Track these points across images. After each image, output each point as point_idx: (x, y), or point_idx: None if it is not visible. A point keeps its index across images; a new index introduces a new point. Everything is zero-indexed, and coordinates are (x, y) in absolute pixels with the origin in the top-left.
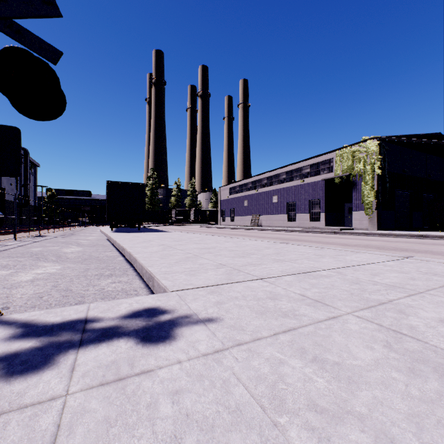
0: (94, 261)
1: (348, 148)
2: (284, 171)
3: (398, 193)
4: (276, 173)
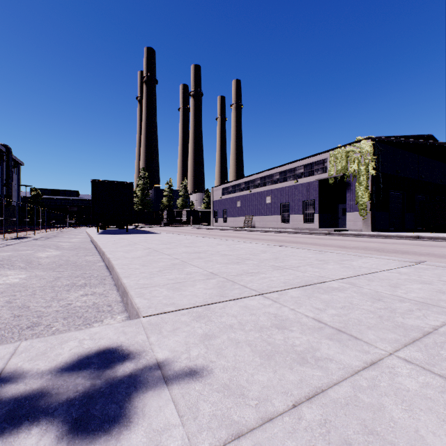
0: (69, 268)
1: (342, 148)
2: (278, 171)
3: (391, 194)
4: (269, 174)
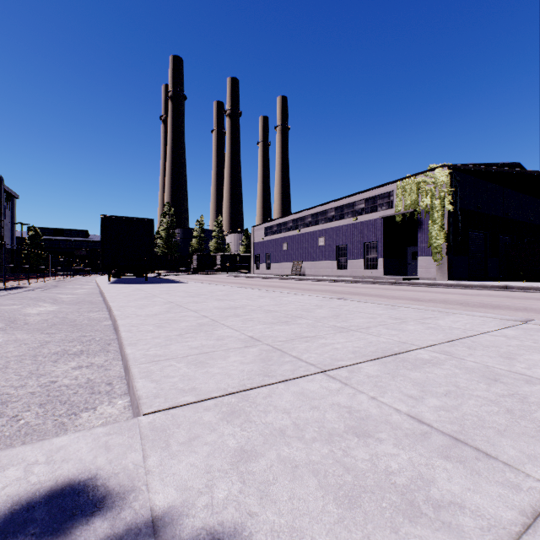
0: (64, 329)
1: (412, 178)
2: (333, 206)
3: (471, 234)
4: (323, 210)
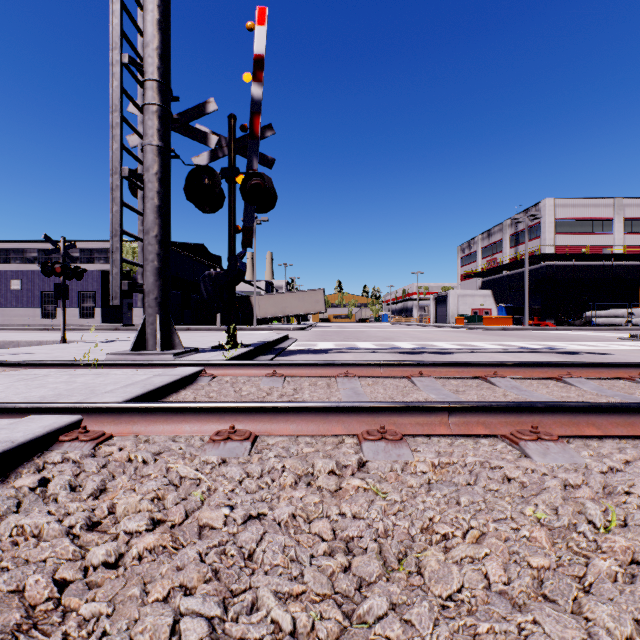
0: None
1: (129, 243)
2: (36, 247)
3: (173, 293)
4: (19, 247)
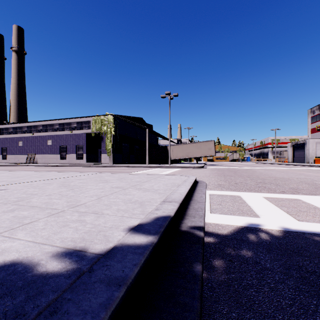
0: None
1: (99, 116)
2: (58, 122)
3: (124, 145)
4: (51, 123)
